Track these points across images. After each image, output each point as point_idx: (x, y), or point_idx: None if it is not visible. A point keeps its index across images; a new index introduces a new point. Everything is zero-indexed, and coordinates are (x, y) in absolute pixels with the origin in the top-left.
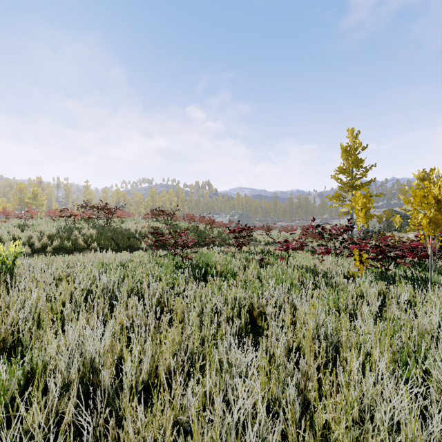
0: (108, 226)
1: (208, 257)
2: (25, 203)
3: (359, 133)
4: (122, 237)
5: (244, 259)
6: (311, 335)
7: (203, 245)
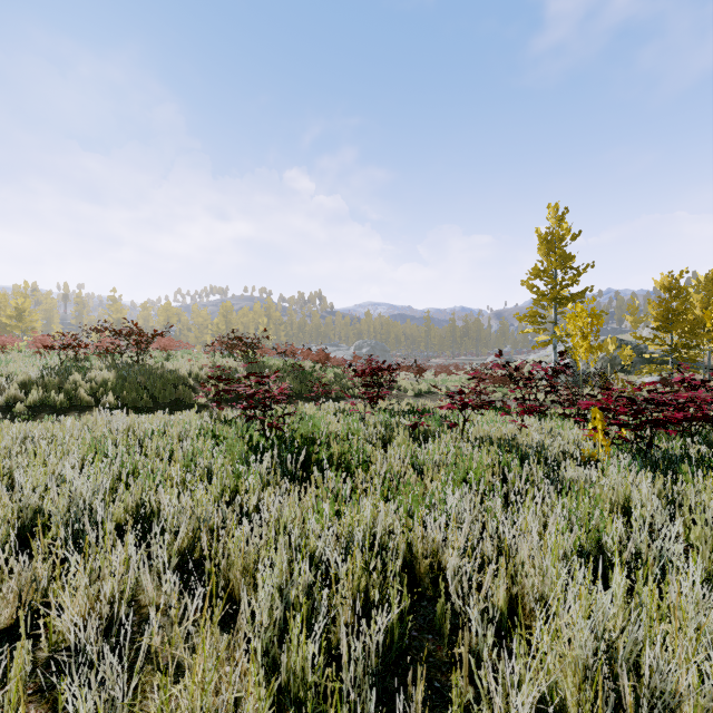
0: (139, 366)
1: (314, 424)
2: (3, 325)
3: (567, 212)
4: (163, 384)
5: (383, 425)
6: (585, 662)
7: (309, 398)
